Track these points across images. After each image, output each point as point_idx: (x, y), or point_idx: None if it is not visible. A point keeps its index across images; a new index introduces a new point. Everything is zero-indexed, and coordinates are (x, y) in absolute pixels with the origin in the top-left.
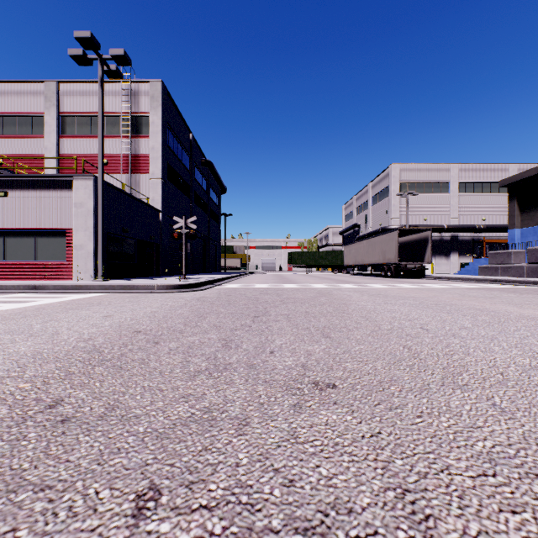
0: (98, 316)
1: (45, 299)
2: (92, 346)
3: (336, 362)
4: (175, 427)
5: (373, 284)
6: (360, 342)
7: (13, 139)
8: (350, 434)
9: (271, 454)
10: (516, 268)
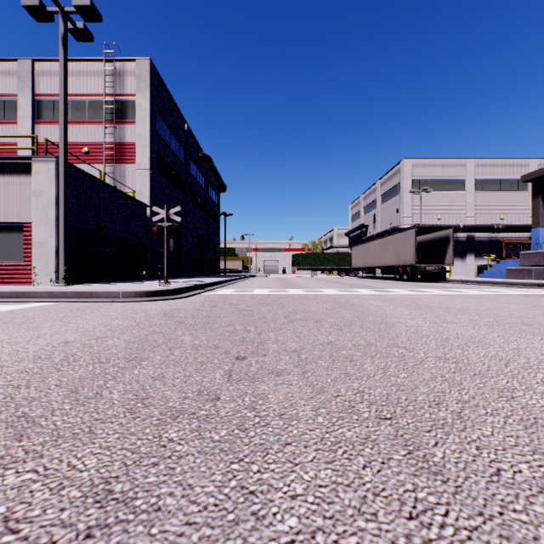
0: None
1: None
2: None
3: None
4: None
5: (395, 289)
6: None
7: None
8: None
9: None
10: None
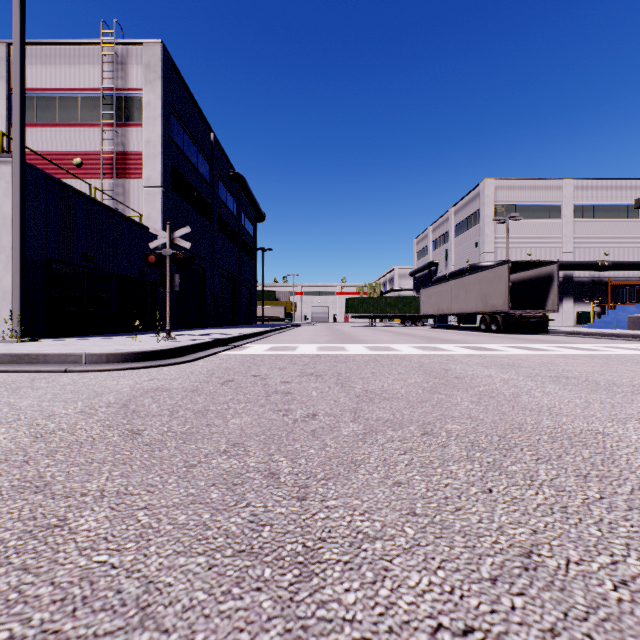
0: None
1: None
2: None
3: None
4: None
5: (494, 345)
6: None
7: None
8: None
9: None
10: None
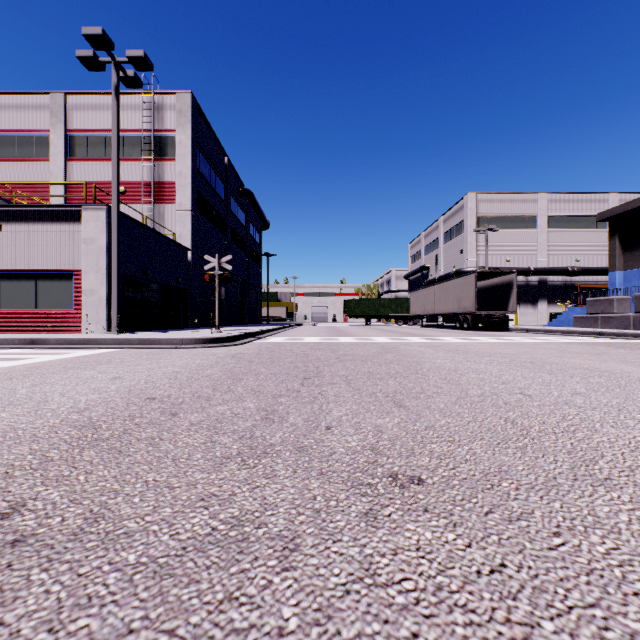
0: (104, 378)
1: (43, 356)
2: (87, 419)
3: (418, 443)
4: (184, 554)
5: (448, 338)
6: (445, 413)
7: (11, 162)
8: (457, 567)
9: (336, 608)
10: (620, 318)
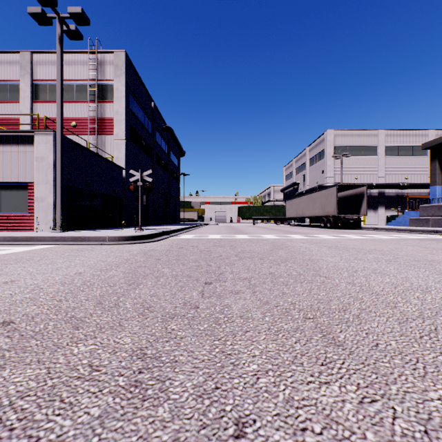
0: None
1: None
2: None
3: None
4: None
5: (320, 235)
6: (415, 366)
7: None
8: None
9: None
10: None
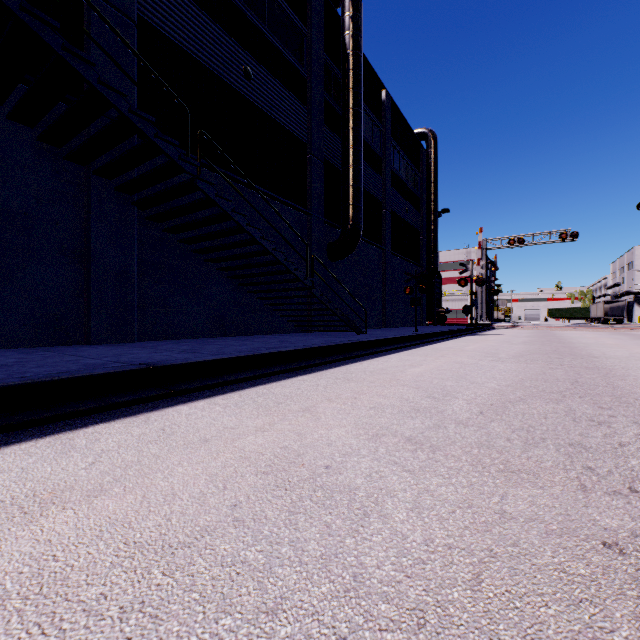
0: None
1: None
2: None
3: None
4: None
5: None
6: None
7: None
8: None
9: None
10: None
